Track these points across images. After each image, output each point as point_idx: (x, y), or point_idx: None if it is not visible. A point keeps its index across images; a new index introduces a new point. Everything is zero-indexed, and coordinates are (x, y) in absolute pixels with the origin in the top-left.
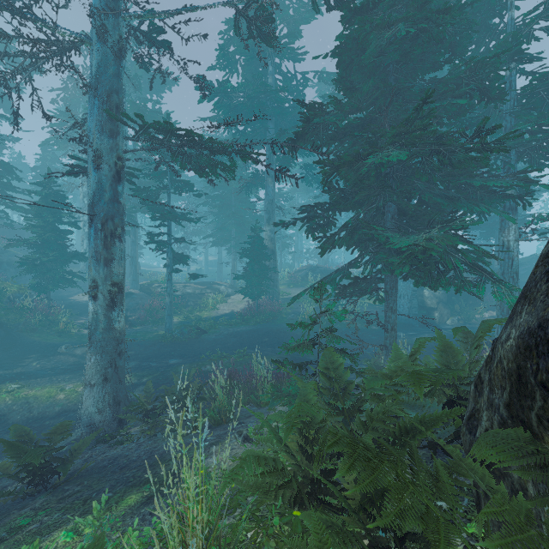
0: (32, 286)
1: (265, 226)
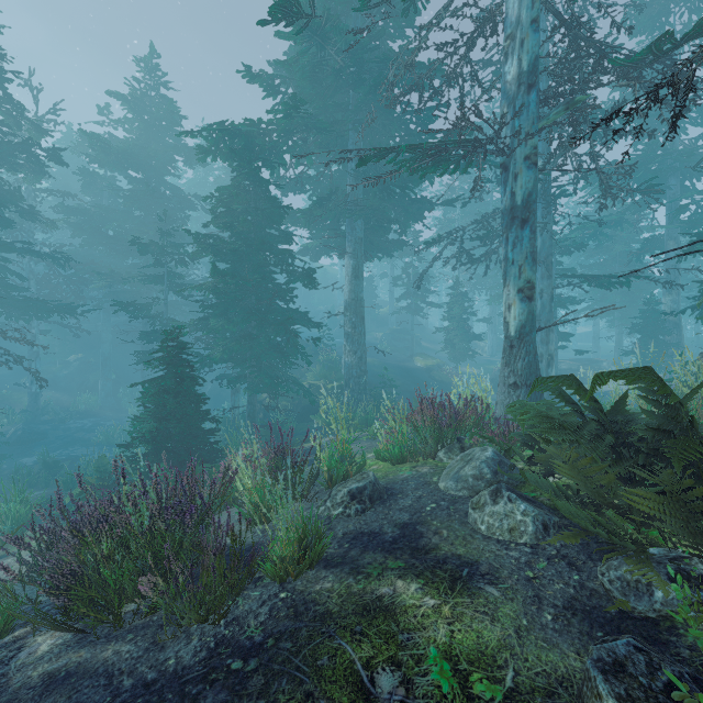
0: (450, 358)
1: (664, 296)
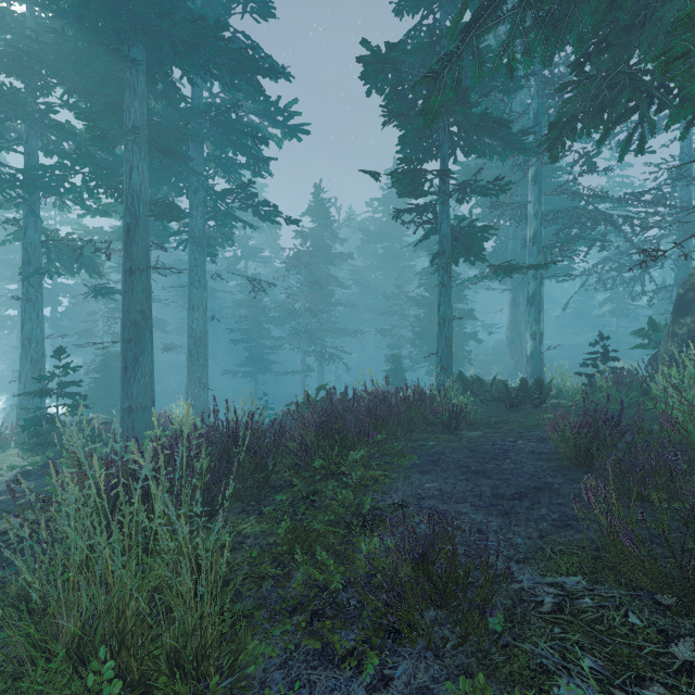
0: None
1: None
